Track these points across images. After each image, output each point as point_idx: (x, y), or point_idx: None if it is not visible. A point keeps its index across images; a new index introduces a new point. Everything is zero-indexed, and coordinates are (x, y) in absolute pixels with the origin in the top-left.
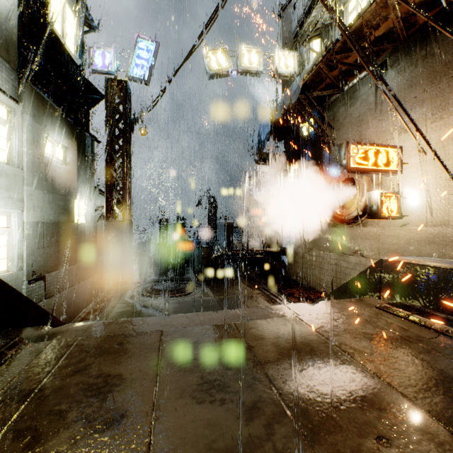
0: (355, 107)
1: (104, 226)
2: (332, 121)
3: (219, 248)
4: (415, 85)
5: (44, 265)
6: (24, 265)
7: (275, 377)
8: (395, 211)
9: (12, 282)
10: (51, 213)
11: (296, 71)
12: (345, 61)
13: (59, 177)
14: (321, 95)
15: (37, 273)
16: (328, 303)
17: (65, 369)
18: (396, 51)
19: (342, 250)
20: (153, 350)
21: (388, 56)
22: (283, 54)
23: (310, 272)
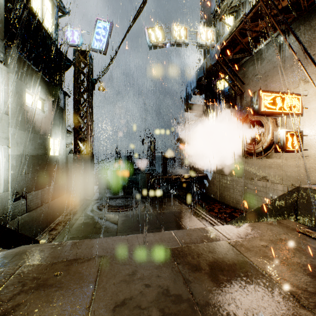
0: (262, 66)
1: (72, 158)
2: (243, 78)
3: (157, 173)
4: (314, 45)
5: (25, 187)
6: (9, 187)
7: None
8: (297, 146)
9: None
10: (31, 148)
11: (214, 42)
12: (254, 29)
13: (38, 121)
14: (235, 57)
15: (20, 193)
16: (252, 225)
17: None
18: (297, 19)
19: (251, 176)
20: (89, 284)
21: (290, 24)
22: (204, 30)
23: (225, 193)
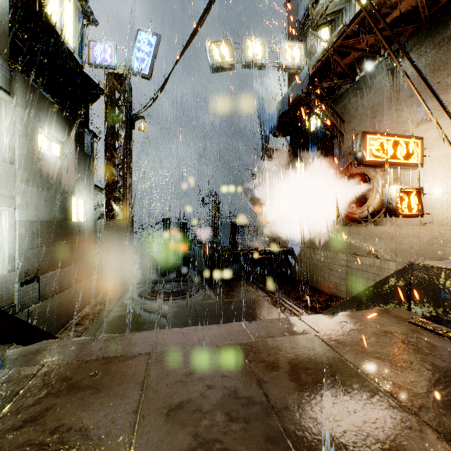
0: (368, 97)
1: (103, 225)
2: (342, 113)
3: (223, 247)
4: (439, 70)
5: (38, 266)
6: (16, 266)
7: (299, 437)
8: (415, 209)
9: (2, 284)
10: (46, 211)
11: (303, 63)
12: (358, 47)
13: (56, 174)
14: (331, 85)
15: (31, 274)
16: (349, 315)
17: (13, 417)
18: (416, 33)
19: (353, 251)
20: (136, 385)
21: (407, 40)
22: (289, 45)
23: (318, 274)
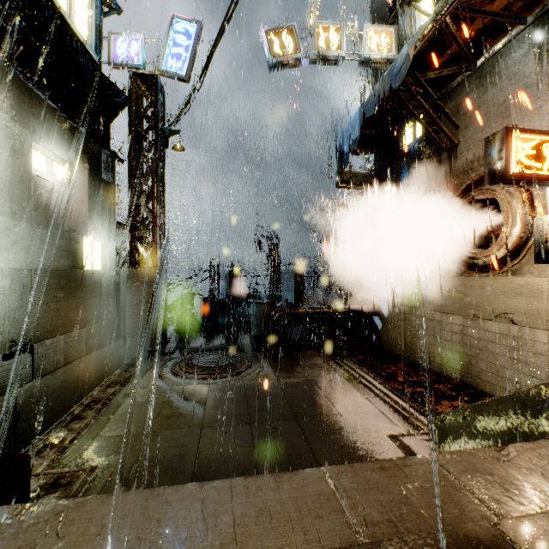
0: (498, 87)
1: (126, 275)
2: (454, 116)
3: (284, 304)
4: None
5: (32, 331)
6: None
7: None
8: None
9: None
10: (44, 256)
11: (394, 53)
12: (486, 10)
13: (59, 205)
14: (439, 75)
15: (20, 343)
16: (534, 452)
17: None
18: None
19: (473, 312)
20: None
21: None
22: (375, 30)
23: (417, 342)
